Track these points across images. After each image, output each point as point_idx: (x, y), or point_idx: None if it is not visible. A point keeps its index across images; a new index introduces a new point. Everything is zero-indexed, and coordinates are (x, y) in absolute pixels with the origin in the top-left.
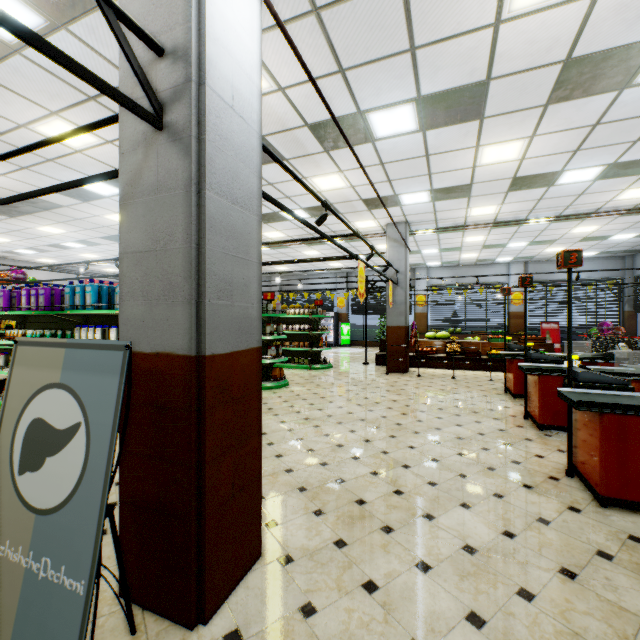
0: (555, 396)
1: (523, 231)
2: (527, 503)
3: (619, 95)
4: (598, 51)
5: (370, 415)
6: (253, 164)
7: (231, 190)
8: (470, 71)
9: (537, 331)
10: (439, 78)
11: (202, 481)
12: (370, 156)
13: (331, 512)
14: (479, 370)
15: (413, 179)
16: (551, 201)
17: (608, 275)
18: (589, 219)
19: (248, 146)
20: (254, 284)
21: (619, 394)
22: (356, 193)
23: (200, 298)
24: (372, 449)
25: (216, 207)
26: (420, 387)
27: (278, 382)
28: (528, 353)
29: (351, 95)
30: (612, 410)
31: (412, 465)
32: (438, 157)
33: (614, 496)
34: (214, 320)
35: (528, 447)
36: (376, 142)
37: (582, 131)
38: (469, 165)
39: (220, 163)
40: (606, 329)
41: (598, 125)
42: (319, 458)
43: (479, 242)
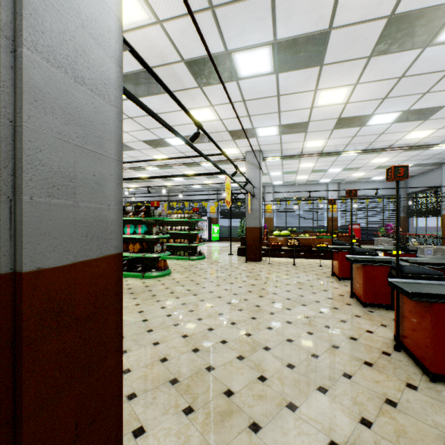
0: (375, 281)
1: (340, 160)
2: (372, 382)
3: (422, 52)
4: (415, 9)
5: (235, 298)
6: (109, 47)
7: (73, 64)
8: (317, 19)
9: (346, 230)
10: (292, 23)
11: (18, 442)
12: (235, 93)
13: (200, 409)
14: (311, 258)
15: (267, 115)
16: (361, 138)
17: (391, 192)
18: (384, 153)
19: (102, 23)
20: (111, 183)
21: (437, 283)
22: (224, 125)
23: (16, 194)
24: (237, 332)
25: (45, 77)
26: (271, 273)
27: (162, 271)
28: (352, 247)
29: (220, 34)
30: (441, 300)
31: (272, 347)
32: (286, 97)
33: (443, 373)
34: (41, 224)
35: (359, 323)
36: (240, 81)
37: (391, 82)
38: (308, 106)
39: (53, 23)
40: (390, 228)
41: (403, 78)
42: (192, 344)
43: (310, 167)
